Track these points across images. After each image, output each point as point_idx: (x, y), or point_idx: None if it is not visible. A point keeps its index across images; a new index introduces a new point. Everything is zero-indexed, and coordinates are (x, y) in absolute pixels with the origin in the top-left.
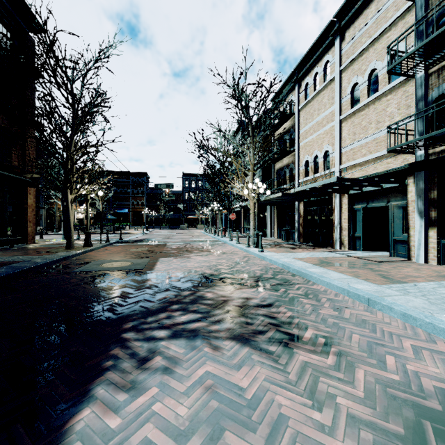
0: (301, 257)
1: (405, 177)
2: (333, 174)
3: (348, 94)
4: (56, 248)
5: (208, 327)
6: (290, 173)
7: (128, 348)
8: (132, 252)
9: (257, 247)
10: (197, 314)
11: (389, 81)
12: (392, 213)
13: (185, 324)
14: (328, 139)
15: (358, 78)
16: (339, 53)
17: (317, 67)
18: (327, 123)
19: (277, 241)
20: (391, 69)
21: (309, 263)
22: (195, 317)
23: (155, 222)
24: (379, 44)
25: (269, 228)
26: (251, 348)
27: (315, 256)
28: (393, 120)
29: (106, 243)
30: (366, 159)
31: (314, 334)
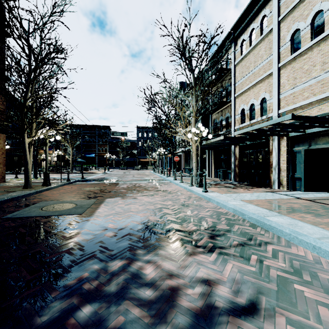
0: (248, 199)
1: None
2: (270, 119)
3: (288, 41)
4: (16, 187)
5: None
6: (226, 121)
7: None
8: (84, 191)
9: (200, 187)
10: None
11: None
12: None
13: None
14: (265, 87)
15: (299, 24)
16: (278, 5)
17: (253, 24)
18: (263, 72)
19: (215, 180)
20: None
21: (262, 207)
22: None
23: (115, 164)
24: None
25: (207, 169)
26: None
27: (262, 198)
28: None
29: (65, 182)
30: (310, 101)
31: None
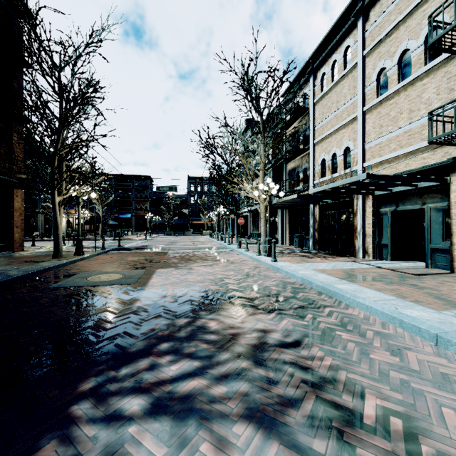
0: (322, 269)
1: (447, 174)
2: (355, 174)
3: (373, 81)
4: (43, 257)
5: (210, 389)
6: (304, 174)
7: (70, 442)
8: (128, 261)
9: (269, 256)
10: (194, 361)
11: (425, 62)
12: (429, 217)
13: (174, 382)
14: (349, 134)
15: (386, 62)
16: (362, 36)
17: (335, 55)
18: (347, 116)
19: (289, 248)
20: (434, 42)
21: (334, 276)
22: (190, 367)
23: (159, 227)
24: (412, 20)
25: (280, 234)
26: (281, 443)
27: (338, 268)
28: (431, 107)
29: (101, 251)
30: (396, 155)
31: (379, 408)
